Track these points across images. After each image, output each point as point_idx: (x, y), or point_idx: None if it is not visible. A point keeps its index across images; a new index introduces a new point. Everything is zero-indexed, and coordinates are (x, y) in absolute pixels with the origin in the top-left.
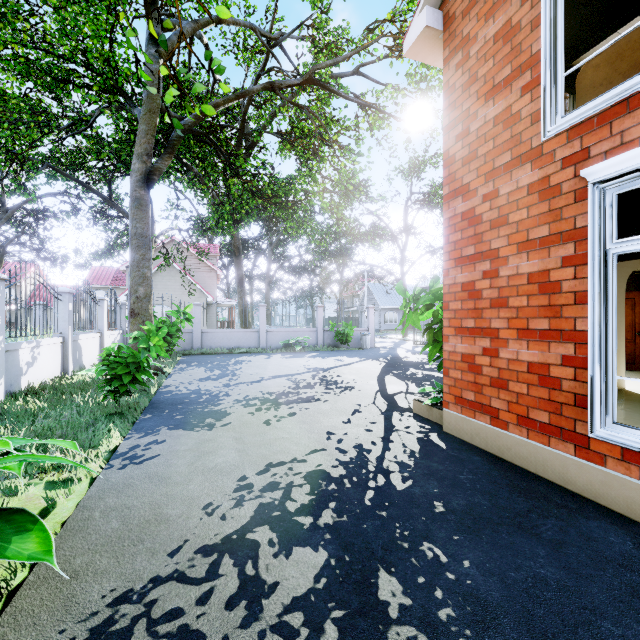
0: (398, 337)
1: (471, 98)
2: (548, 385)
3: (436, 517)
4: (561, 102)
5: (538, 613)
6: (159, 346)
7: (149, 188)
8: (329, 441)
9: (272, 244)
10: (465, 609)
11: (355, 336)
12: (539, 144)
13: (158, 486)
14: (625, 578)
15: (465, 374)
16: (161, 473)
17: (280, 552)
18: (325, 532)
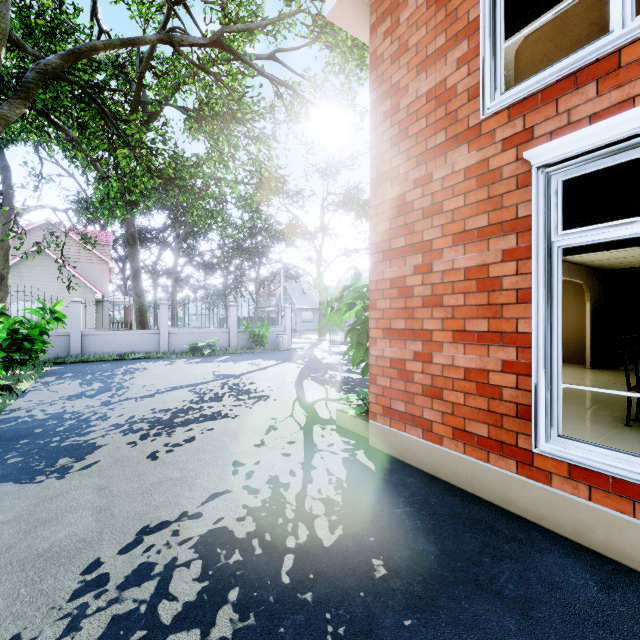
0: (315, 337)
1: (401, 70)
2: (487, 394)
3: (378, 588)
4: (501, 77)
5: None
6: None
7: None
8: (236, 477)
9: (179, 236)
10: None
11: (271, 337)
12: (477, 123)
13: None
14: None
15: (394, 382)
16: None
17: None
18: None
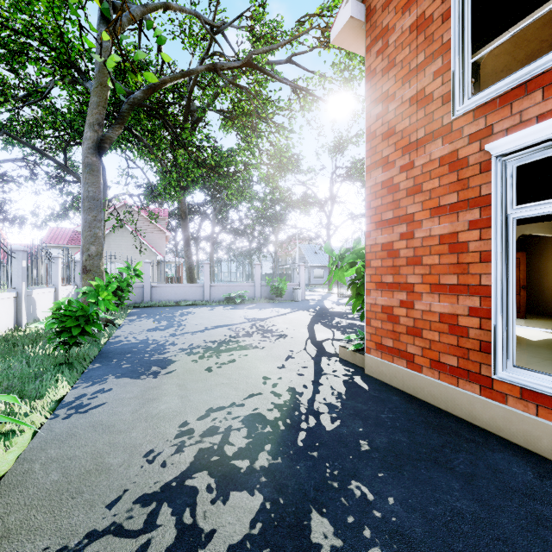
0: (325, 291)
1: (390, 81)
2: (457, 333)
3: (362, 455)
4: (468, 85)
5: (457, 547)
6: (108, 300)
7: (100, 155)
8: (265, 385)
9: (216, 209)
10: (392, 547)
11: (288, 290)
12: (449, 122)
13: (101, 435)
14: (529, 507)
15: (385, 323)
16: (105, 421)
17: (218, 498)
18: (261, 475)
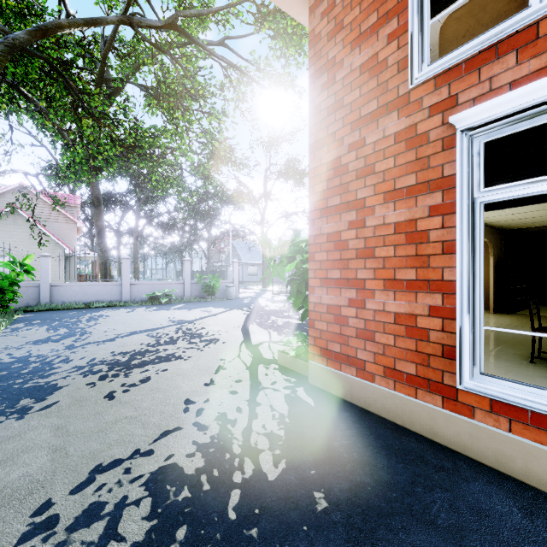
0: (259, 288)
1: (337, 46)
2: (415, 336)
3: (320, 521)
4: (428, 50)
5: None
6: None
7: None
8: (187, 414)
9: (140, 200)
10: None
11: (221, 288)
12: (406, 92)
13: None
14: None
15: (331, 326)
16: None
17: None
18: None
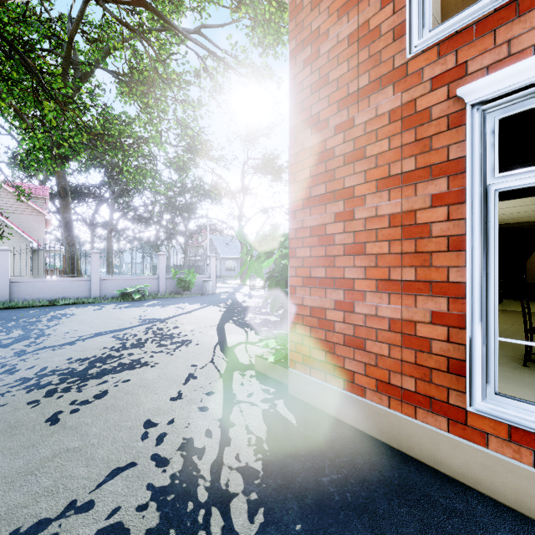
0: (237, 282)
1: (321, 16)
2: (414, 346)
3: None
4: (429, 13)
5: None
6: None
7: None
8: (144, 442)
9: (115, 192)
10: None
11: (197, 283)
12: (403, 63)
13: None
14: None
15: (314, 330)
16: None
17: None
18: None
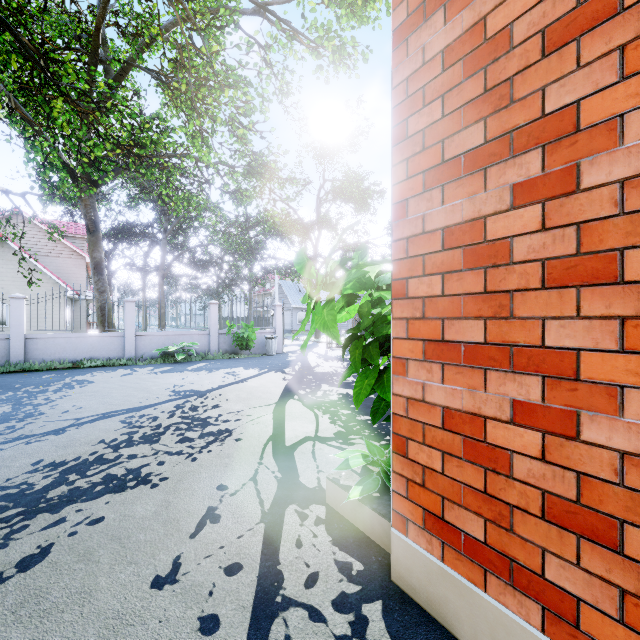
0: (311, 339)
1: None
2: None
3: None
4: None
5: None
6: None
7: None
8: None
9: (167, 231)
10: None
11: (259, 340)
12: None
13: None
14: None
15: (454, 463)
16: None
17: None
18: None
